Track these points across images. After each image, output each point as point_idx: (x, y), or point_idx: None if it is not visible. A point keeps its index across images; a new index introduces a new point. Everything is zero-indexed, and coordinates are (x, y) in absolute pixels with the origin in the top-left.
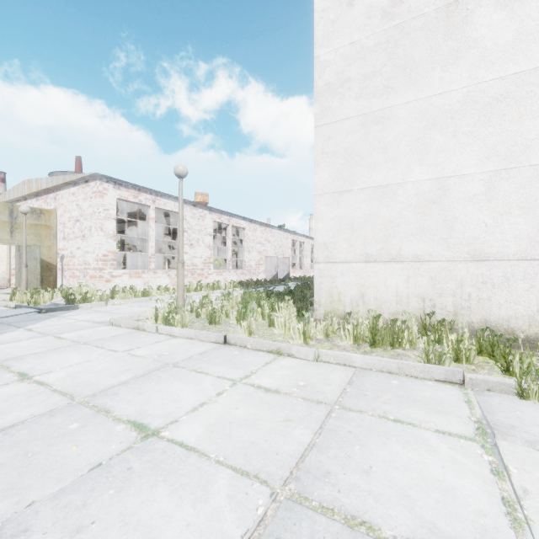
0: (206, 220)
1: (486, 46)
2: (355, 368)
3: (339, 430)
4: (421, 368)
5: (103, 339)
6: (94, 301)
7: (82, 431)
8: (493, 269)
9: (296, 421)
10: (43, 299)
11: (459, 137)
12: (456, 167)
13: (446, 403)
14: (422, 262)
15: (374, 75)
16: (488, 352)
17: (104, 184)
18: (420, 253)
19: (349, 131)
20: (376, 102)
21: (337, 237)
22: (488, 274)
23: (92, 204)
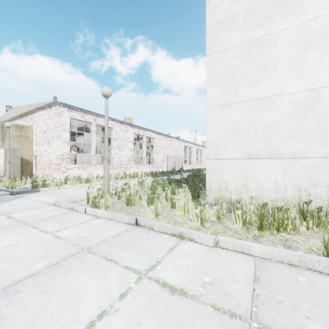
0: (129, 132)
1: None
2: (254, 257)
3: None
4: (326, 263)
5: (42, 219)
6: (52, 186)
7: None
8: None
9: None
10: (18, 184)
11: None
12: None
13: None
14: (298, 158)
15: (255, 9)
16: None
17: (61, 108)
18: (296, 151)
19: (235, 56)
20: (257, 31)
21: (224, 139)
22: None
23: (53, 121)
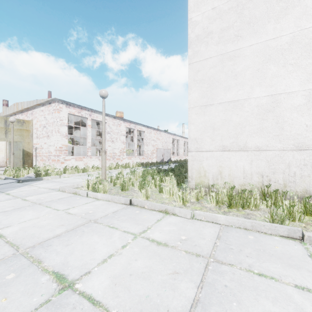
0: (121, 126)
1: (306, 4)
2: (220, 225)
3: (217, 284)
4: (269, 226)
5: (52, 201)
6: (53, 175)
7: (14, 282)
8: (311, 155)
9: (182, 274)
10: (22, 174)
11: (287, 67)
12: (285, 87)
13: (295, 257)
14: (261, 151)
15: (228, 28)
16: (311, 213)
17: (60, 105)
18: (260, 145)
19: (212, 66)
20: (230, 46)
21: (203, 134)
22: (308, 159)
23: (53, 116)
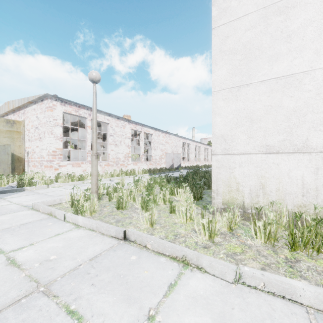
0: (126, 128)
1: None
2: (303, 307)
3: None
4: None
5: (7, 229)
6: (40, 185)
7: None
8: None
9: None
10: (3, 183)
11: None
12: None
13: None
14: None
15: None
16: None
17: (53, 102)
18: None
19: (248, 27)
20: None
21: (235, 129)
22: None
23: (45, 115)
